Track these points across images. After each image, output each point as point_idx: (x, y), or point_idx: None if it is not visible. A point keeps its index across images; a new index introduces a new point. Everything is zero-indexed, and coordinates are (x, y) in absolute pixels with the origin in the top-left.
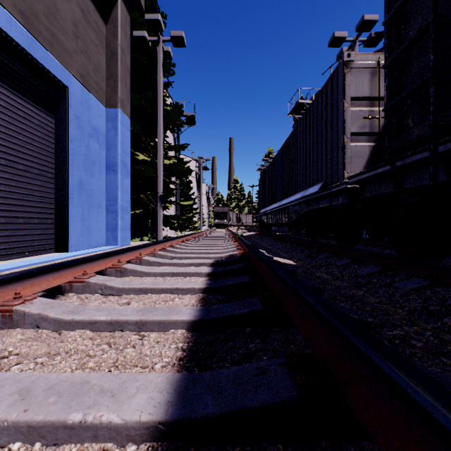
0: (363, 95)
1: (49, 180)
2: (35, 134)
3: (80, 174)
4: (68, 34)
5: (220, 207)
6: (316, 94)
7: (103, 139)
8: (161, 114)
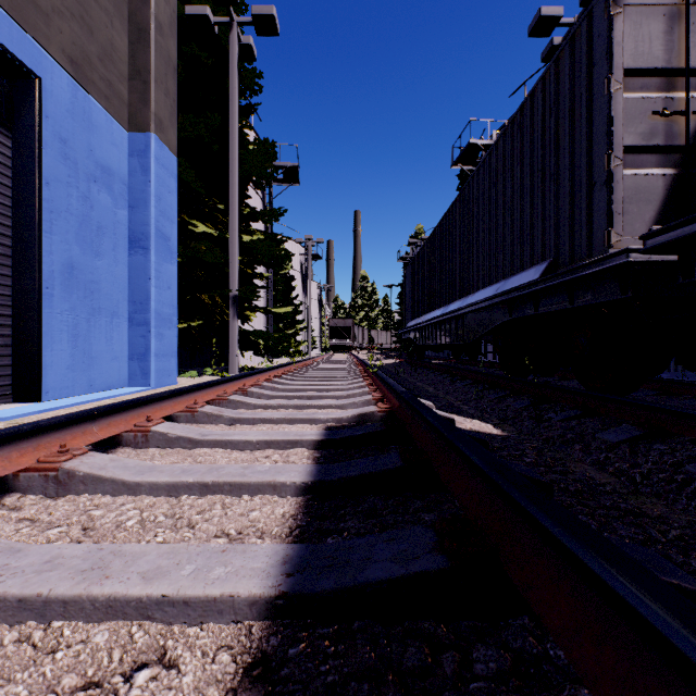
0: (652, 64)
1: None
2: None
3: (69, 250)
4: None
5: (340, 319)
6: (498, 131)
7: (121, 188)
8: (235, 153)
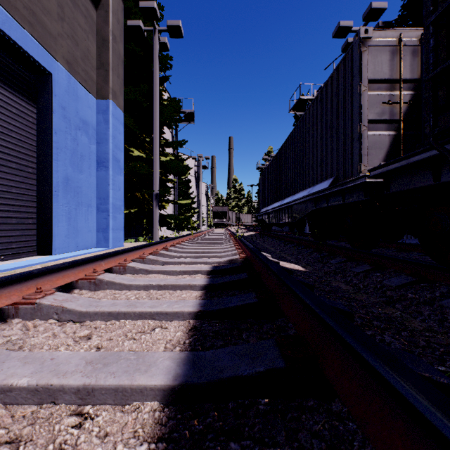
0: (383, 77)
1: (30, 176)
2: (13, 124)
3: (66, 169)
4: (51, 15)
5: (220, 206)
6: (318, 90)
7: (93, 132)
8: (156, 108)
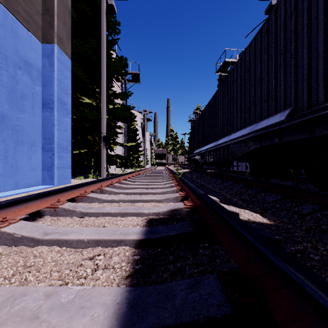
0: None
1: None
2: None
3: (1, 106)
4: None
5: (160, 150)
6: (239, 55)
7: (37, 74)
8: (104, 60)
